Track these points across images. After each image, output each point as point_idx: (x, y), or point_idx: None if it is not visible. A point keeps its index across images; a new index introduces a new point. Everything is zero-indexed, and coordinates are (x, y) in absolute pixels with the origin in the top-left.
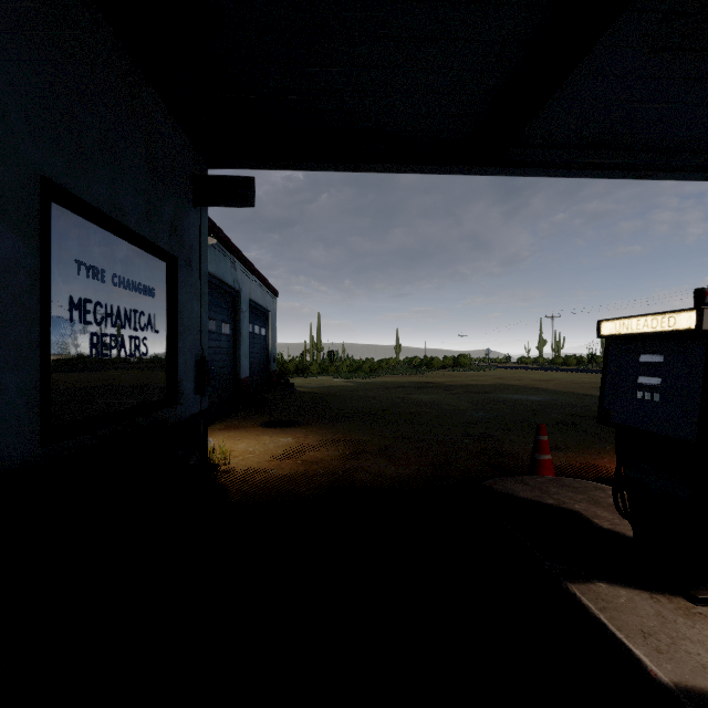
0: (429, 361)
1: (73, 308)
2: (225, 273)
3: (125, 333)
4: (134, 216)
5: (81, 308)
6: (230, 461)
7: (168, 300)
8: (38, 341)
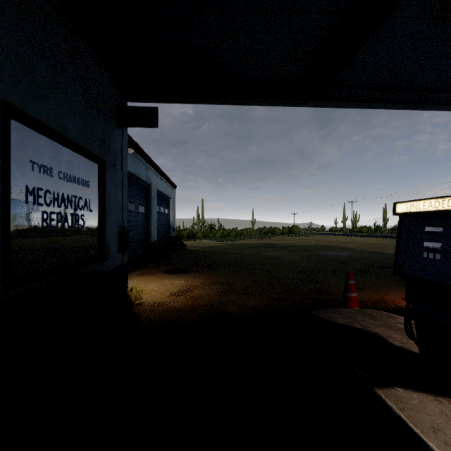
0: (273, 230)
1: (28, 194)
2: (140, 173)
3: (68, 211)
4: (74, 131)
5: (34, 194)
6: (142, 297)
7: (99, 189)
8: (0, 217)
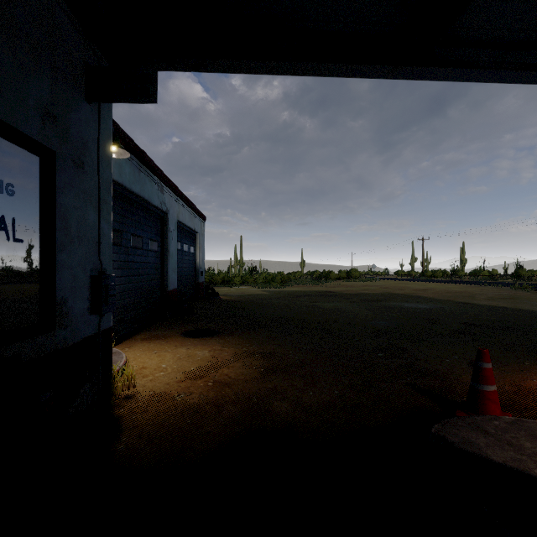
0: (327, 274)
1: None
2: (151, 195)
3: None
4: None
5: None
6: (137, 383)
7: (42, 202)
8: None
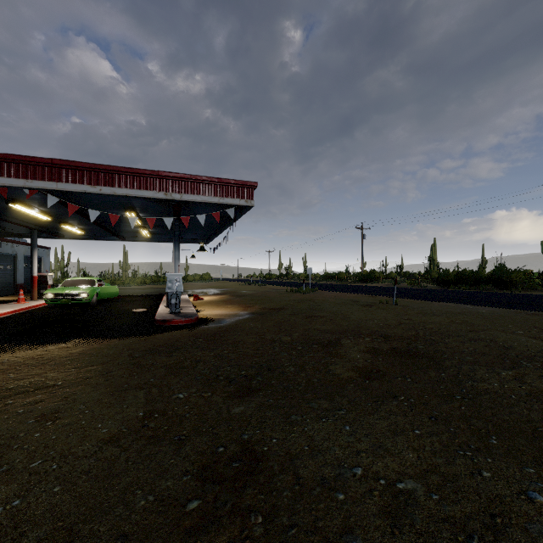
0: (186, 277)
1: None
2: (7, 250)
3: None
4: None
5: None
6: None
7: None
8: None
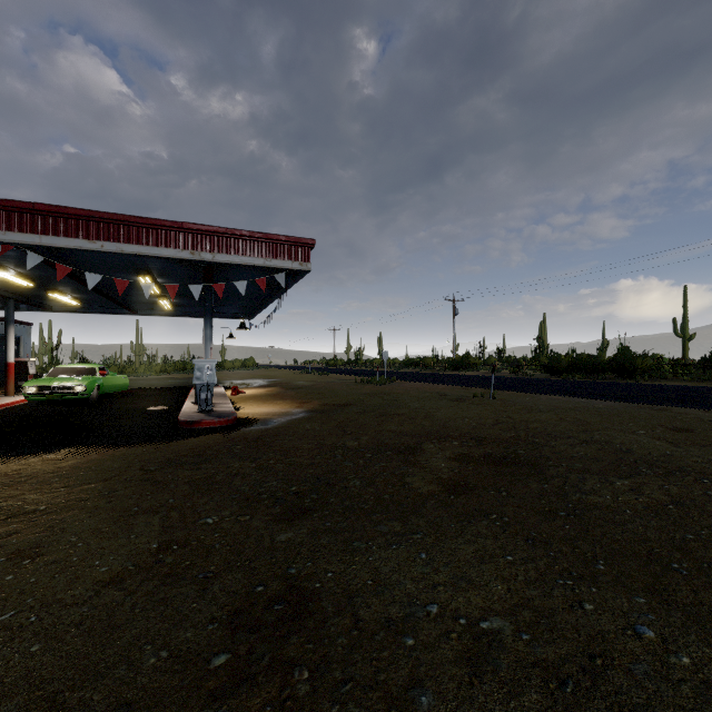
0: (223, 363)
1: None
2: None
3: None
4: None
5: None
6: None
7: None
8: None
